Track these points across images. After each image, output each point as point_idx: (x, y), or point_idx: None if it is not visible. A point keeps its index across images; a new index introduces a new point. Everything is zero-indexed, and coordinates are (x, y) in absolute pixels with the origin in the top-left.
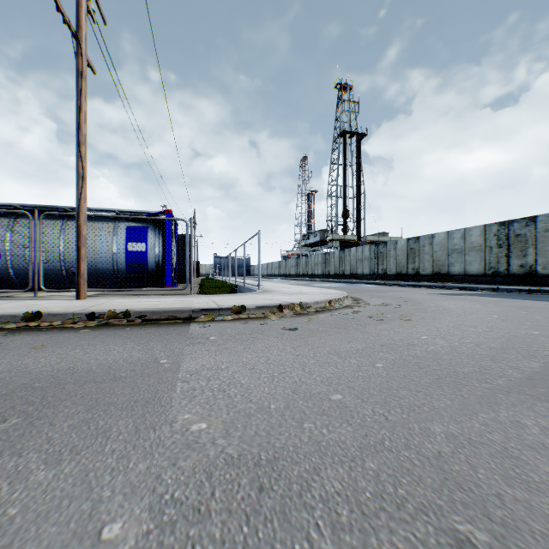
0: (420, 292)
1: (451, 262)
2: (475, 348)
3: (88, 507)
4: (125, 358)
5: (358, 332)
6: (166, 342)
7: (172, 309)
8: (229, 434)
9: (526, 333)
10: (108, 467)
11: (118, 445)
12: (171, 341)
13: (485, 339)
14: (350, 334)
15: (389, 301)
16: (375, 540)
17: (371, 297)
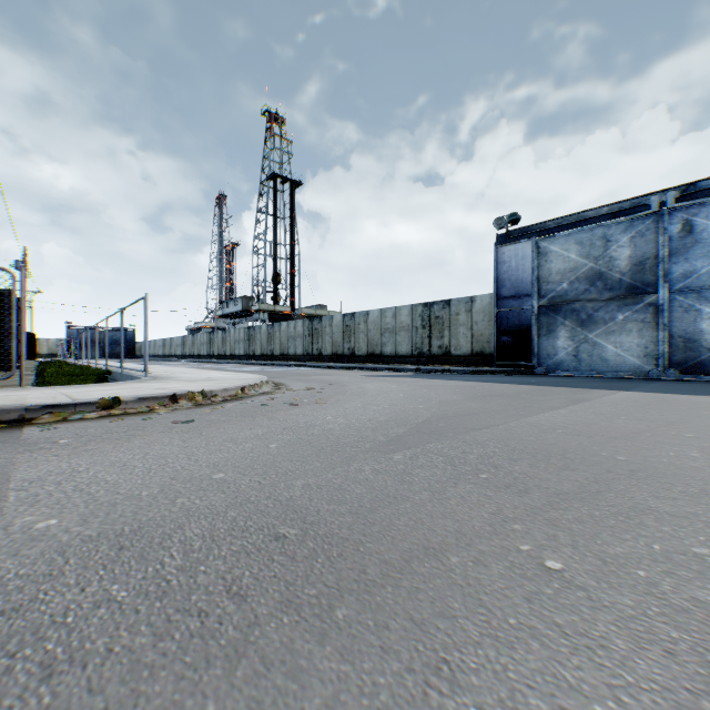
0: (351, 375)
1: (385, 342)
2: (367, 423)
3: None
4: None
5: (265, 418)
6: None
7: None
8: (89, 522)
9: (414, 407)
10: None
11: None
12: None
13: (380, 415)
14: (255, 422)
15: (315, 385)
16: (217, 551)
17: (297, 381)
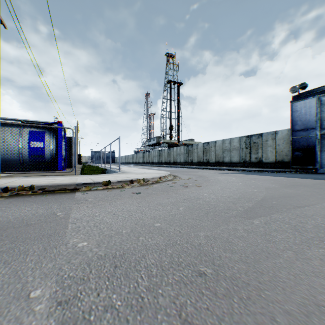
0: (209, 172)
1: (224, 156)
2: (227, 198)
3: (20, 286)
4: (33, 213)
5: (173, 193)
6: (60, 203)
7: (64, 183)
8: (100, 246)
9: (251, 190)
10: (30, 267)
11: (35, 257)
12: (63, 203)
13: (233, 194)
14: (169, 195)
15: (192, 177)
16: (166, 278)
17: (183, 175)
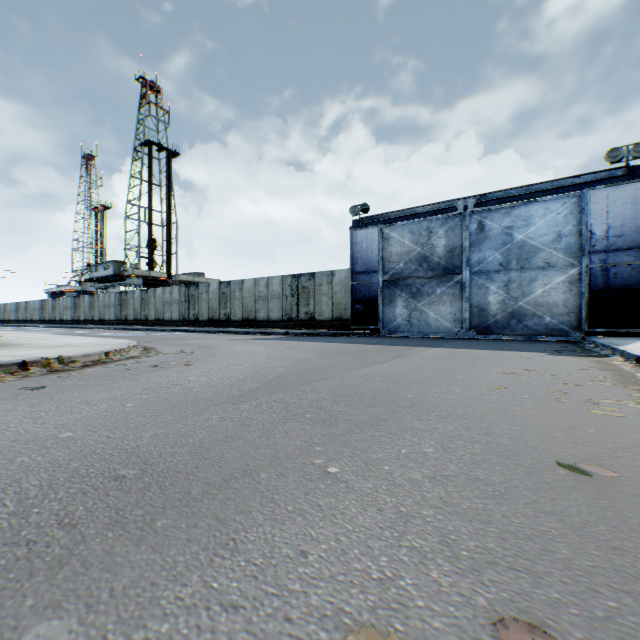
0: (225, 339)
1: (258, 309)
2: (226, 380)
3: None
4: None
5: (127, 381)
6: None
7: None
8: None
9: (273, 365)
10: None
11: None
12: None
13: (241, 373)
14: (116, 384)
15: (186, 349)
16: (54, 495)
17: (169, 345)
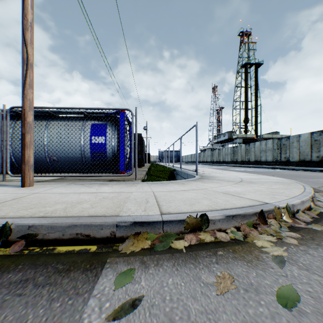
0: None
1: None
2: None
3: None
4: None
5: None
6: None
7: (83, 221)
8: None
9: None
10: None
11: None
12: None
13: None
14: None
15: None
16: None
17: (320, 185)
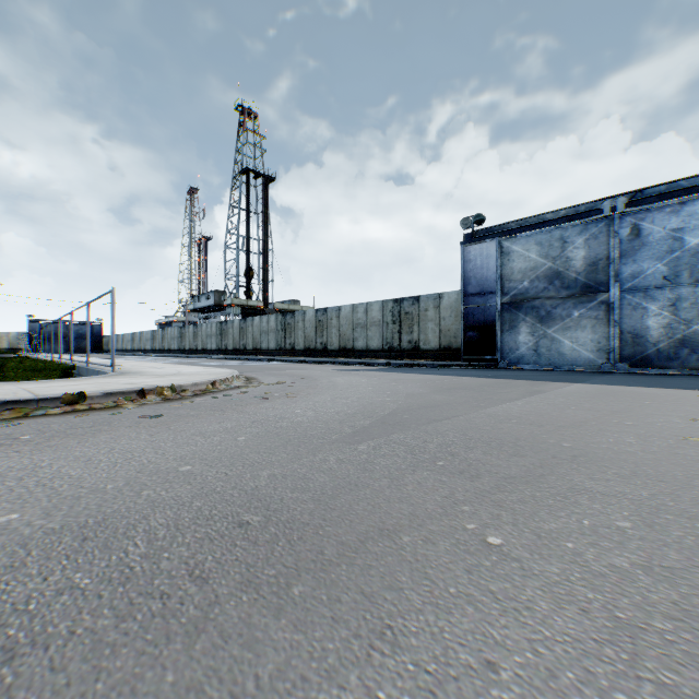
0: (323, 369)
1: (356, 337)
2: (335, 415)
3: None
4: None
5: (235, 412)
6: None
7: None
8: (52, 515)
9: (382, 400)
10: None
11: None
12: None
13: (348, 407)
14: (225, 415)
15: (286, 379)
16: (181, 539)
17: (269, 376)
